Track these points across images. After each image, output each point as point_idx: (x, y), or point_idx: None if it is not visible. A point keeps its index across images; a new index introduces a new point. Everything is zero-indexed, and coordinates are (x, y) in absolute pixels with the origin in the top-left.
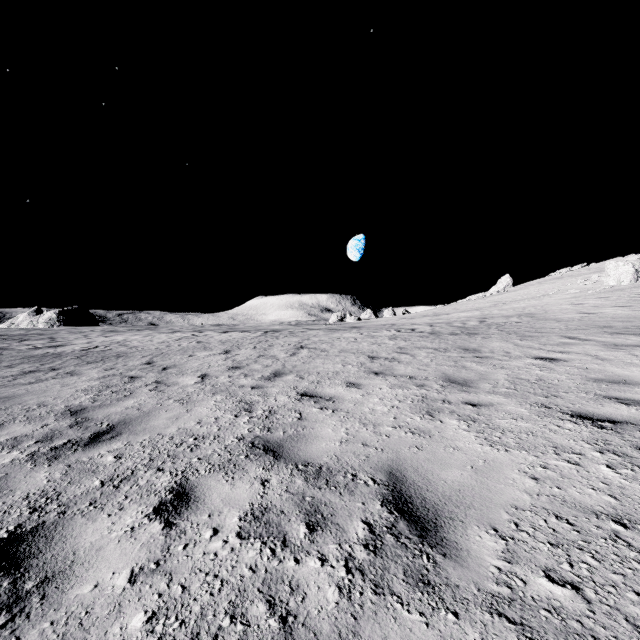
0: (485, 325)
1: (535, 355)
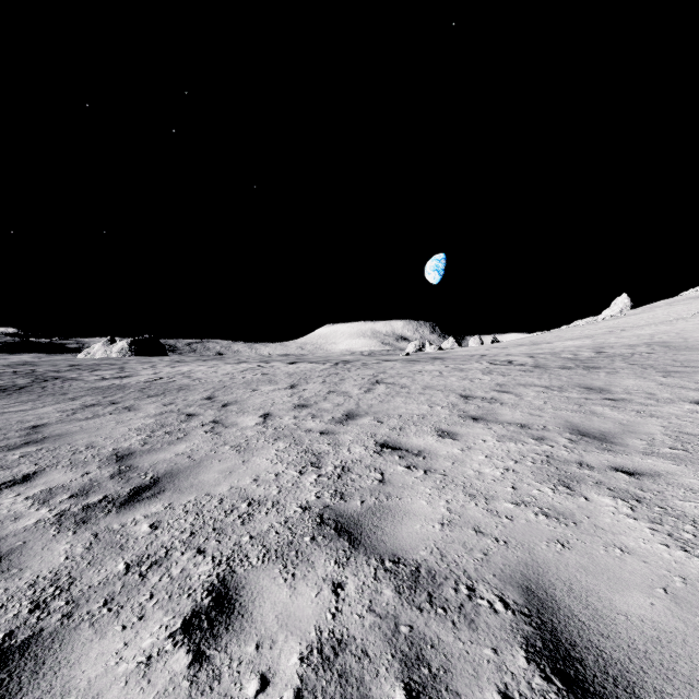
0: (605, 357)
1: (695, 398)
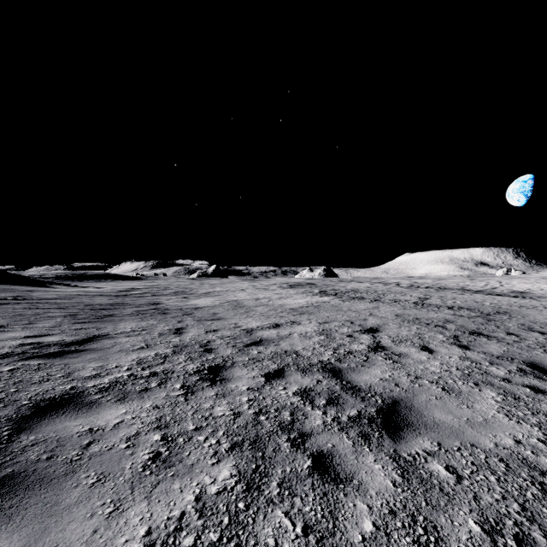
0: None
1: None
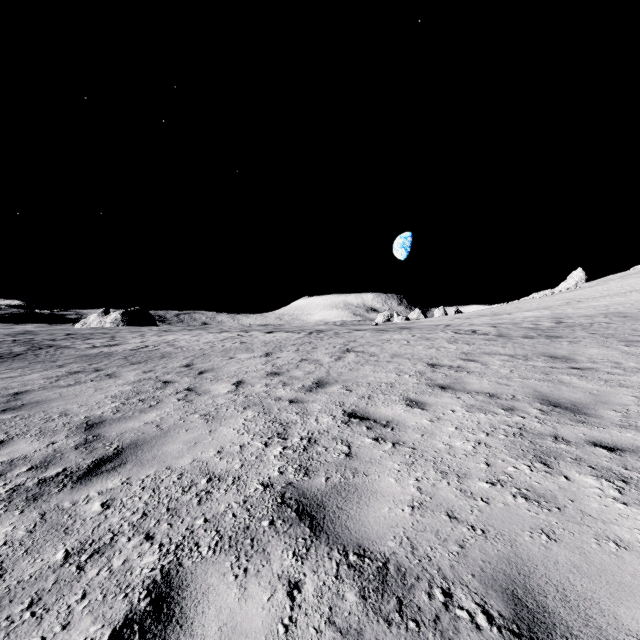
0: (565, 326)
1: None
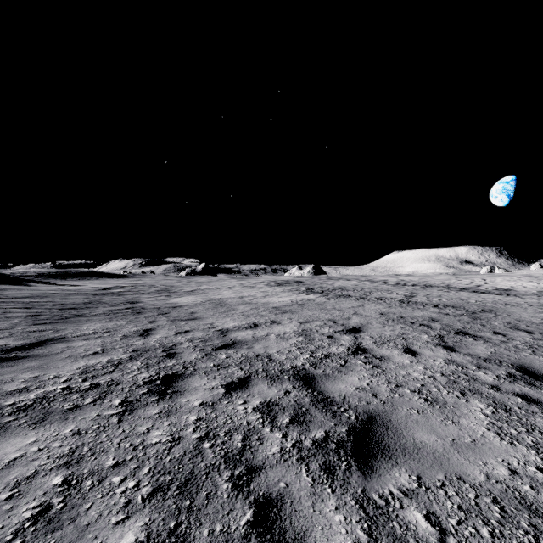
0: None
1: None
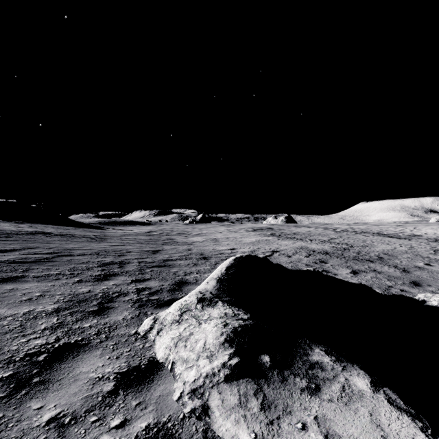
0: None
1: None
